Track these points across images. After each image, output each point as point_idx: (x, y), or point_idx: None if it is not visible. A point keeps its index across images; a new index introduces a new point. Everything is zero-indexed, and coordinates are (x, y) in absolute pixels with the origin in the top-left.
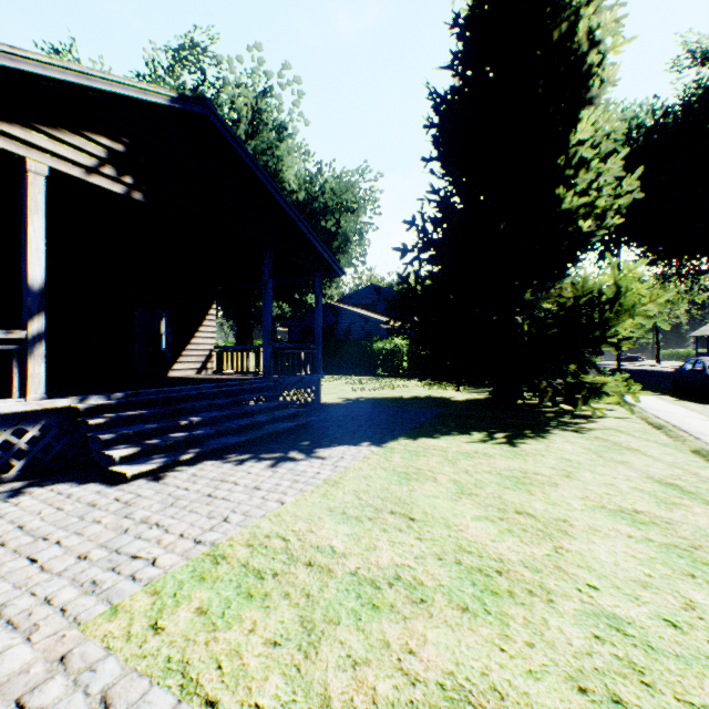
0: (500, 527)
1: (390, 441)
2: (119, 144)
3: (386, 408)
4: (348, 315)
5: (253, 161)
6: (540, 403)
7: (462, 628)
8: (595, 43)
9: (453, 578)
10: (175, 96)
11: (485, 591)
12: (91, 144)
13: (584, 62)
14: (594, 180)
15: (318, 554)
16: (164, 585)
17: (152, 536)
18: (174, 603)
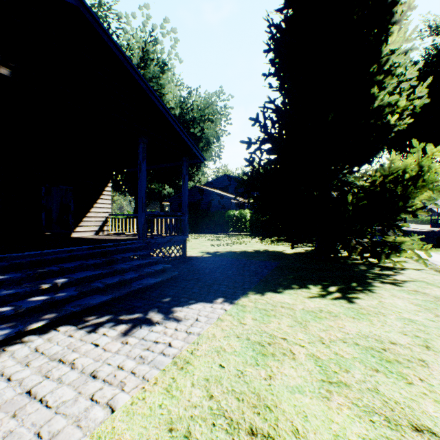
0: None
1: (241, 297)
2: None
3: (236, 261)
4: (210, 194)
5: (125, 57)
6: (348, 256)
7: None
8: None
9: None
10: None
11: None
12: None
13: None
14: (396, 86)
15: None
16: None
17: None
18: None
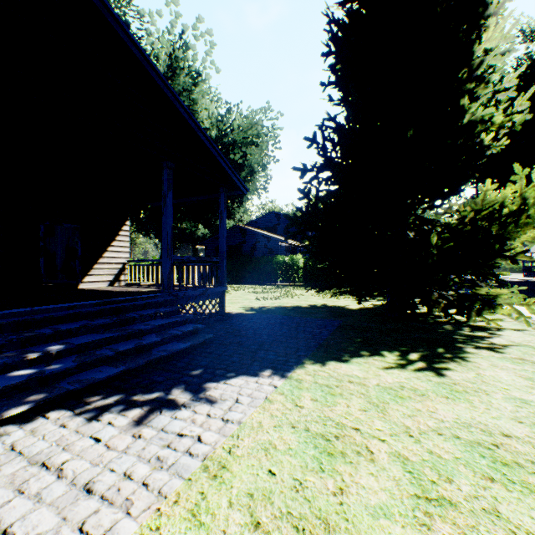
0: None
1: (296, 367)
2: None
3: (287, 319)
4: (254, 235)
5: (144, 55)
6: (428, 313)
7: None
8: None
9: None
10: None
11: None
12: None
13: None
14: (490, 97)
15: None
16: None
17: None
18: None
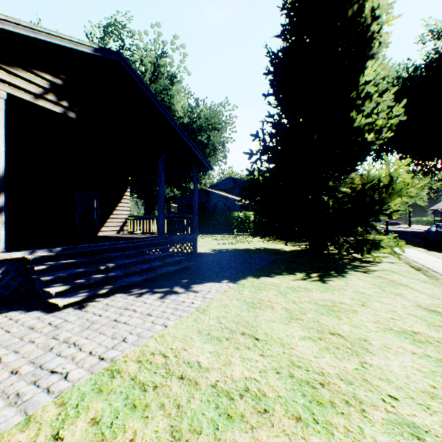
0: (319, 346)
1: (242, 279)
2: (58, 79)
3: (239, 256)
4: (215, 196)
5: (151, 93)
6: (338, 253)
7: (297, 437)
8: (376, 18)
9: (288, 390)
10: (97, 48)
11: (313, 401)
12: (38, 78)
13: (368, 31)
14: (374, 107)
15: (188, 369)
16: (70, 397)
17: (69, 354)
18: (75, 413)
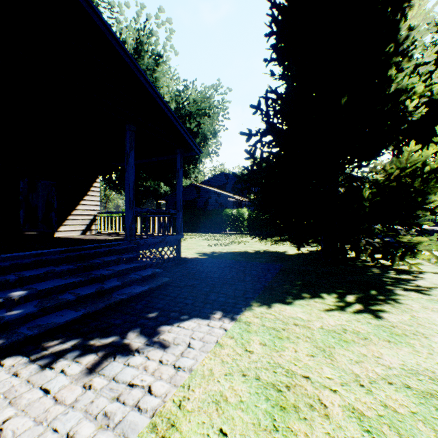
0: None
1: (244, 310)
2: None
3: (235, 263)
4: (206, 192)
5: (107, 27)
6: (356, 257)
7: None
8: None
9: None
10: None
11: None
12: None
13: None
14: (412, 70)
15: None
16: None
17: None
18: None
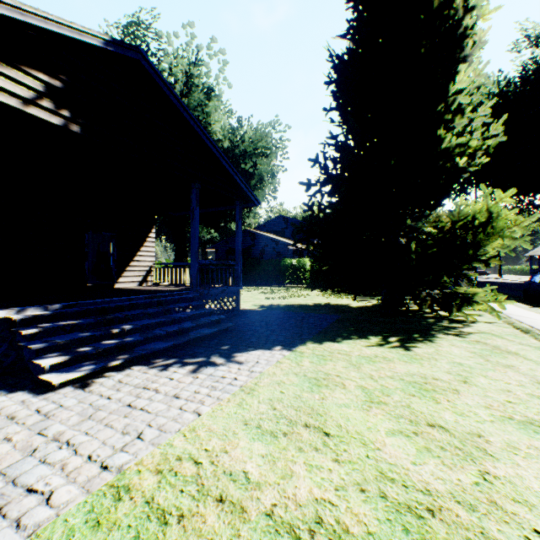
0: (417, 445)
1: (299, 345)
2: (56, 80)
3: (294, 314)
4: (262, 239)
5: (181, 103)
6: (419, 310)
7: None
8: (470, 8)
9: (382, 522)
10: (108, 39)
11: None
12: (28, 78)
13: (459, 27)
14: (467, 124)
15: (230, 484)
16: (50, 536)
17: (58, 459)
18: None
